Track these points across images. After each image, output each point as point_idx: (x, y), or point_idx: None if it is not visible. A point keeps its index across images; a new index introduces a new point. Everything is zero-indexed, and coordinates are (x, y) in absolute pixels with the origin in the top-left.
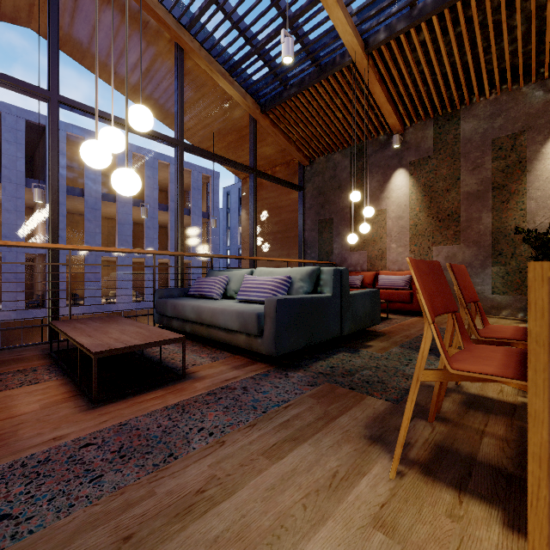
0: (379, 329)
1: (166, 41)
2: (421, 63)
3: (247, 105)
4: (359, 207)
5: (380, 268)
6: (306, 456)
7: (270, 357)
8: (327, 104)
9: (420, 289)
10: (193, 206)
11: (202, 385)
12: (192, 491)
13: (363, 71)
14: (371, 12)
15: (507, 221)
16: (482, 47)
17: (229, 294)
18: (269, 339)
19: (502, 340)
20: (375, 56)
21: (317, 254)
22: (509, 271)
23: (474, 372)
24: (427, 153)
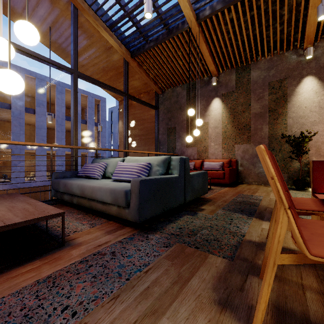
0: (207, 196)
1: (64, 1)
2: (230, 33)
3: (122, 51)
4: (192, 120)
5: (204, 158)
6: None
7: (135, 222)
8: (173, 55)
9: (276, 175)
10: (89, 118)
11: (77, 252)
12: None
13: (196, 34)
14: None
15: (277, 130)
16: (265, 26)
17: (107, 175)
18: (134, 210)
19: (313, 212)
20: (203, 25)
21: (166, 149)
22: (278, 159)
23: None
24: (232, 89)
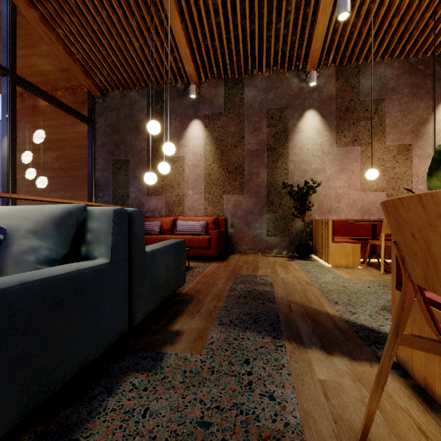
0: (184, 288)
1: None
2: (218, 14)
3: None
4: (157, 151)
5: (178, 214)
6: None
7: None
8: (121, 24)
9: None
10: None
11: None
12: None
13: None
14: None
15: (276, 177)
16: (266, 20)
17: None
18: None
19: None
20: None
21: (111, 198)
22: (277, 217)
23: None
24: (219, 110)
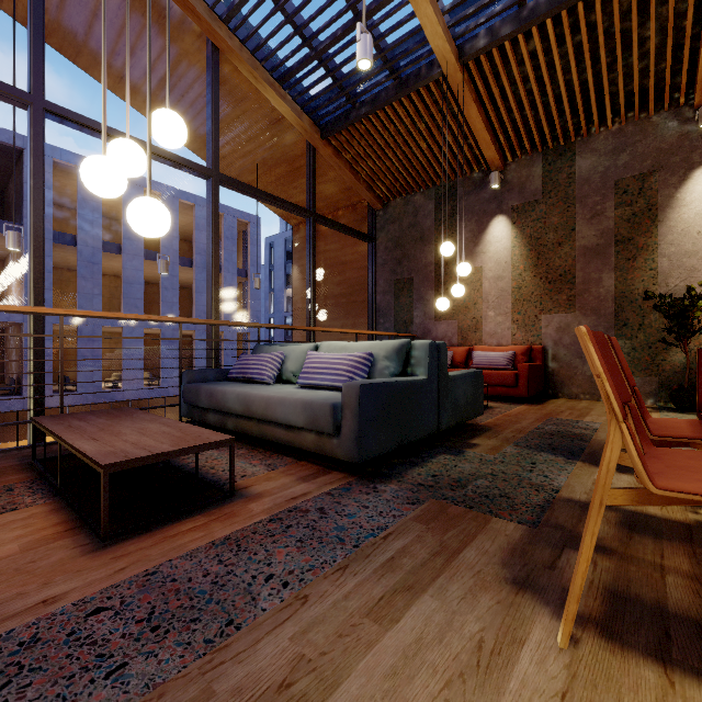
0: (481, 422)
1: (194, 36)
2: (529, 80)
3: (303, 127)
4: (447, 264)
5: (474, 342)
6: (431, 616)
7: (347, 463)
8: (408, 129)
9: (604, 371)
10: (226, 261)
11: (260, 507)
12: (272, 685)
13: (457, 88)
14: (469, 10)
15: (633, 283)
16: (606, 63)
17: (286, 377)
18: (349, 440)
19: (684, 440)
20: (472, 68)
21: (392, 324)
22: (636, 346)
23: (693, 493)
24: (534, 196)
